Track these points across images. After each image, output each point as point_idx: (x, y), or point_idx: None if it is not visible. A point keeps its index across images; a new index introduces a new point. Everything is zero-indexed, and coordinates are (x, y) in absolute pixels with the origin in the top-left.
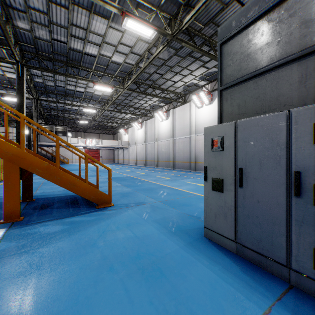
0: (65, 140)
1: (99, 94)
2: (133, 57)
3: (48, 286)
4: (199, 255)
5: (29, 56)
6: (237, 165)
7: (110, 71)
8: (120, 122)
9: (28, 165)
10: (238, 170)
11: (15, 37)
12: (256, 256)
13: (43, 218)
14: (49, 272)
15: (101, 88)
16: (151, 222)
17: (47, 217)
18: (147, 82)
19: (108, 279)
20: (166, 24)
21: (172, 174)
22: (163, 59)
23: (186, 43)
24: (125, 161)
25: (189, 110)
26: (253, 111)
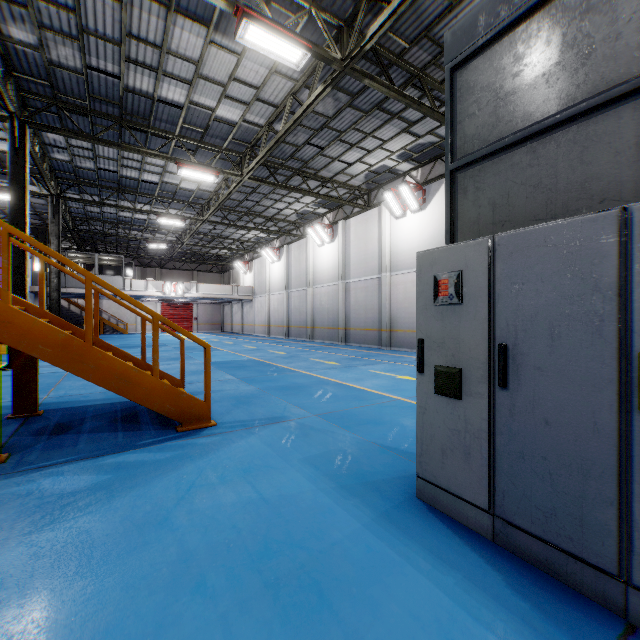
0: (120, 284)
1: (190, 187)
2: (260, 110)
3: (40, 639)
4: (407, 546)
5: (38, 104)
6: (495, 336)
7: (213, 138)
8: (235, 247)
9: (21, 337)
10: (499, 349)
11: (5, 60)
12: (541, 548)
13: (53, 457)
14: (47, 600)
15: (194, 175)
16: (299, 464)
17: (63, 455)
18: (291, 163)
19: (190, 617)
20: (330, 38)
21: (343, 355)
22: (323, 115)
23: (372, 79)
24: (245, 327)
25: (377, 223)
26: (527, 217)
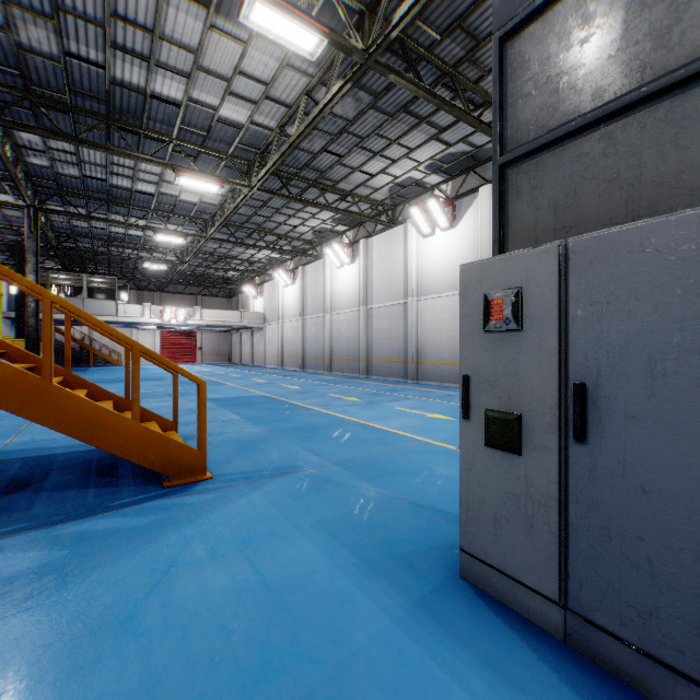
0: (112, 309)
1: (191, 200)
2: (271, 111)
3: None
4: (453, 653)
5: (9, 97)
6: (568, 373)
7: (217, 143)
8: (244, 268)
9: None
10: (574, 390)
11: None
12: (635, 659)
13: None
14: None
15: (195, 185)
16: (311, 531)
17: (11, 522)
18: (306, 174)
19: None
20: (350, 25)
21: (364, 389)
22: (343, 118)
23: (398, 75)
24: (256, 358)
25: (403, 242)
26: (600, 220)
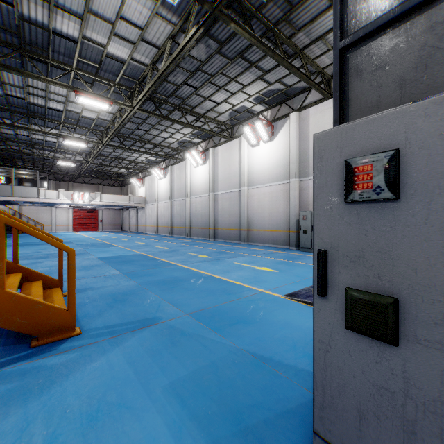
0: (35, 193)
1: (91, 116)
2: (145, 51)
3: None
4: None
5: None
6: None
7: (107, 73)
8: (131, 167)
9: None
10: None
11: None
12: None
13: None
14: None
15: (90, 103)
16: (162, 397)
17: None
18: (172, 100)
19: None
20: None
21: (213, 249)
22: (197, 59)
23: (237, 24)
24: (139, 227)
25: (238, 150)
26: None
